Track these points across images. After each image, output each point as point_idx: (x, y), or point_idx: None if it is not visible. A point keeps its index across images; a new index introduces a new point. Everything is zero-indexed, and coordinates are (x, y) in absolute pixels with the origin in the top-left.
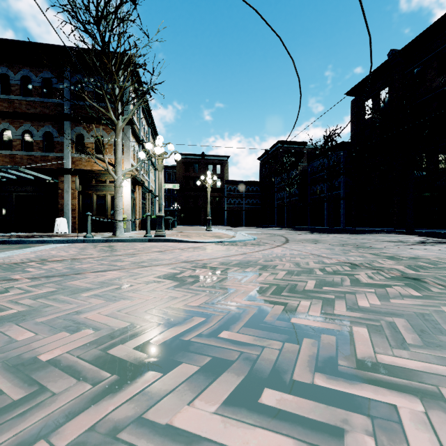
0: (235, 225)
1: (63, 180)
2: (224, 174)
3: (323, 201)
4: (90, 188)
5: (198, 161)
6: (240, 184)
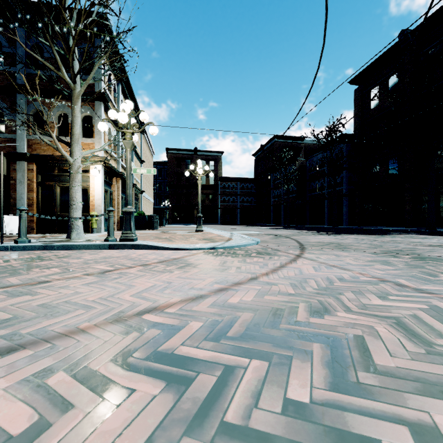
0: (229, 224)
1: (17, 168)
2: (217, 171)
3: (323, 198)
4: (52, 178)
5: (190, 156)
6: (235, 181)
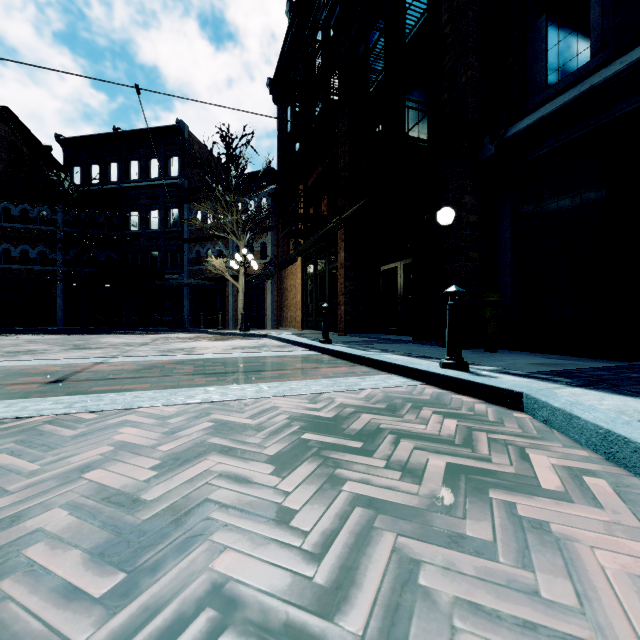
0: None
1: None
2: None
3: None
4: None
5: None
6: None
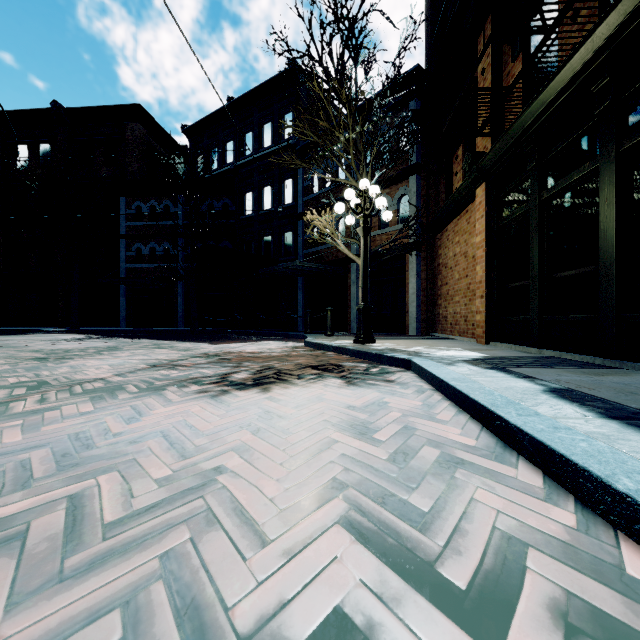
0: None
1: None
2: None
3: None
4: None
5: None
6: None
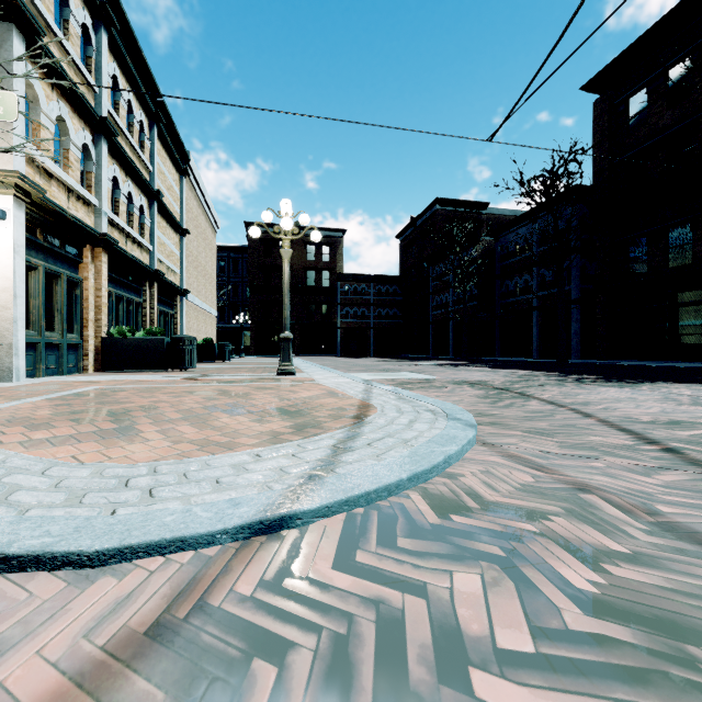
0: (355, 355)
1: None
2: (335, 263)
3: (530, 308)
4: None
5: None
6: (365, 281)
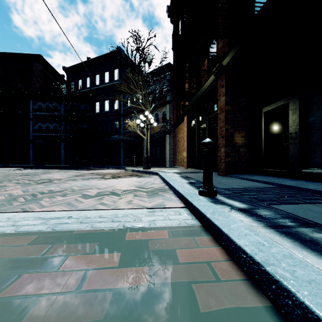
0: None
1: None
2: None
3: None
4: None
5: None
6: None
